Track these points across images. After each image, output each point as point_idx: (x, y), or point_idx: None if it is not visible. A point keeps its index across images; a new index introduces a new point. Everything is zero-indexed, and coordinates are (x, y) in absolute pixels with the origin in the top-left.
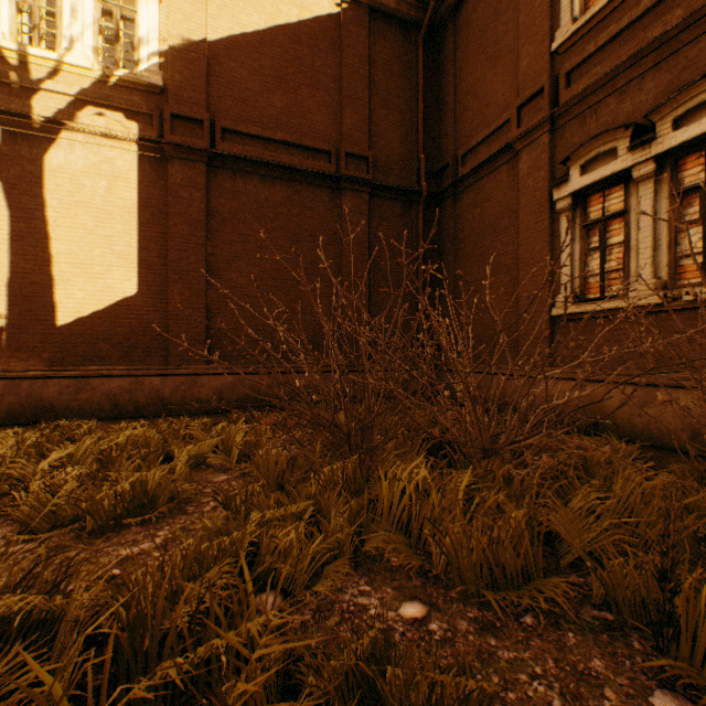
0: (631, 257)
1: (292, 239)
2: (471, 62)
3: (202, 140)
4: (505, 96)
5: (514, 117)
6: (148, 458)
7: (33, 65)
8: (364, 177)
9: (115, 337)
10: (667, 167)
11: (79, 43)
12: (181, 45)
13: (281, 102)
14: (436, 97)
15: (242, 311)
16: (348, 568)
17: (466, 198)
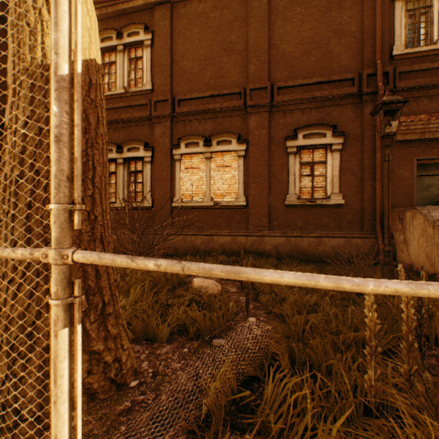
0: (118, 189)
1: None
2: None
3: None
4: None
5: None
6: None
7: None
8: None
9: None
10: (127, 162)
11: None
12: None
13: None
14: None
15: None
16: None
17: None
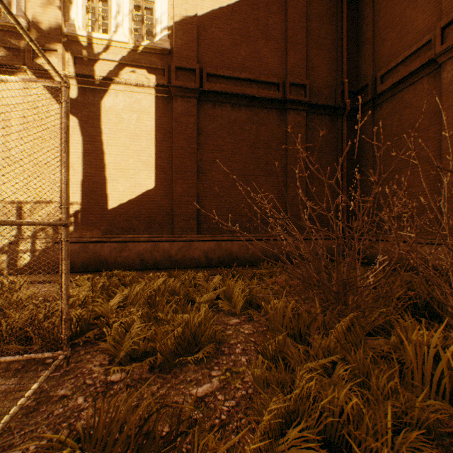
0: None
1: (252, 147)
2: (389, 3)
3: (194, 83)
4: (426, 22)
5: (438, 36)
6: (178, 302)
7: (95, 45)
8: (303, 99)
9: (141, 216)
10: None
11: (121, 27)
12: (181, 21)
13: (245, 51)
14: (355, 36)
15: (219, 198)
16: (430, 448)
17: (384, 108)
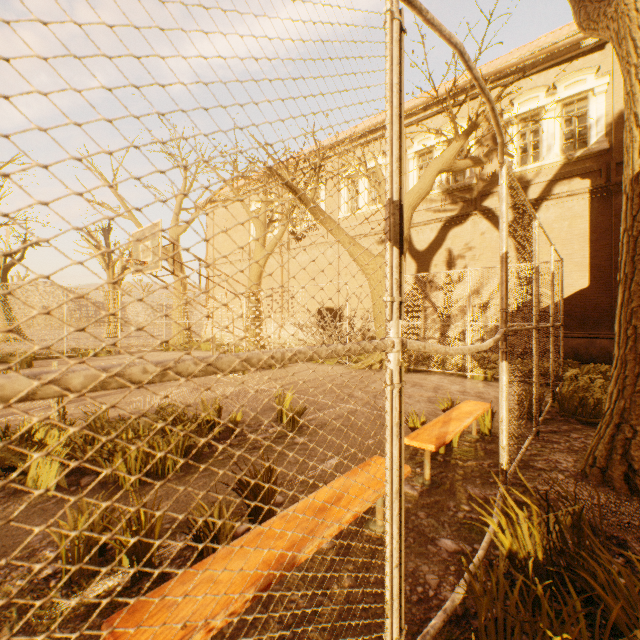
0: None
1: None
2: None
3: None
4: None
5: None
6: None
7: (527, 174)
8: None
9: (572, 314)
10: None
11: (551, 149)
12: (622, 113)
13: None
14: None
15: None
16: None
17: None
